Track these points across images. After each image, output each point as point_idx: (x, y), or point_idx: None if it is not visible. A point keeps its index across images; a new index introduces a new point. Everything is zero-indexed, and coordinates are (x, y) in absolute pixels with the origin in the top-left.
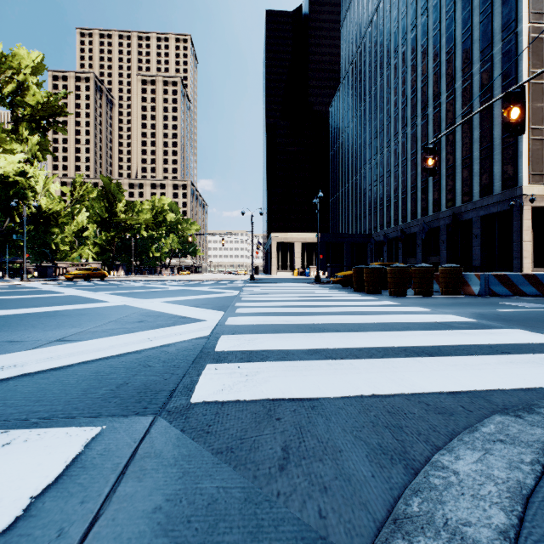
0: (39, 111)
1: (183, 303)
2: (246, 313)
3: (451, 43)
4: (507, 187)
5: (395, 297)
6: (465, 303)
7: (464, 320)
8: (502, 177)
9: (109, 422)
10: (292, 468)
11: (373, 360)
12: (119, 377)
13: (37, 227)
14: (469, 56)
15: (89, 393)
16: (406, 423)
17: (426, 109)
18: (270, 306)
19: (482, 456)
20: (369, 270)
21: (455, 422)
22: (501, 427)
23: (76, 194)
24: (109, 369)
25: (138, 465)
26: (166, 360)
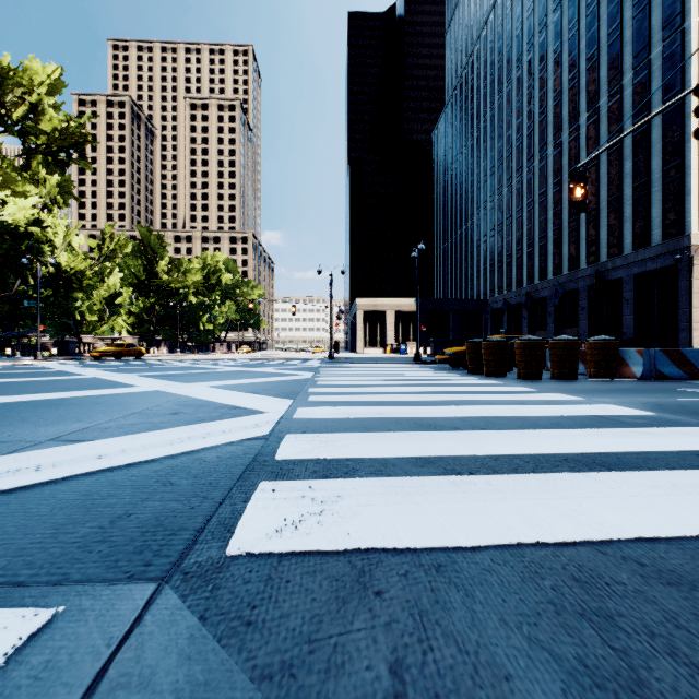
0: (56, 141)
1: (237, 389)
2: (322, 402)
3: (594, 47)
4: (670, 236)
5: (527, 381)
6: (627, 388)
7: (638, 414)
8: (663, 222)
9: (75, 595)
10: None
11: (522, 477)
12: (119, 504)
13: (56, 291)
14: (618, 63)
15: (63, 532)
16: (617, 607)
17: (559, 134)
18: (356, 392)
19: None
20: (489, 345)
21: None
22: None
23: (106, 248)
24: (108, 488)
25: None
26: (198, 474)
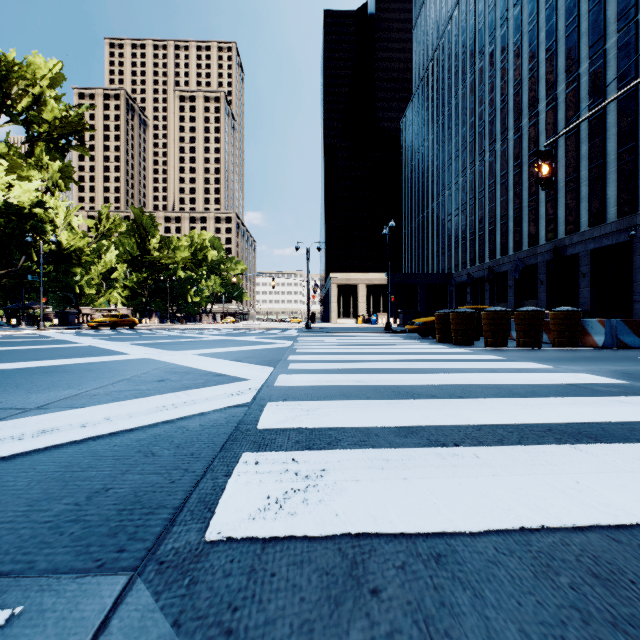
0: (57, 129)
1: (221, 356)
2: (302, 369)
3: (552, 39)
4: (625, 213)
5: (494, 350)
6: (591, 357)
7: (610, 382)
8: (618, 201)
9: (37, 590)
10: None
11: (509, 449)
12: (98, 477)
13: (57, 266)
14: (575, 53)
15: (36, 510)
16: None
17: (519, 120)
18: (333, 360)
19: None
20: (457, 315)
21: None
22: None
23: (102, 227)
24: (89, 459)
25: None
26: (181, 444)
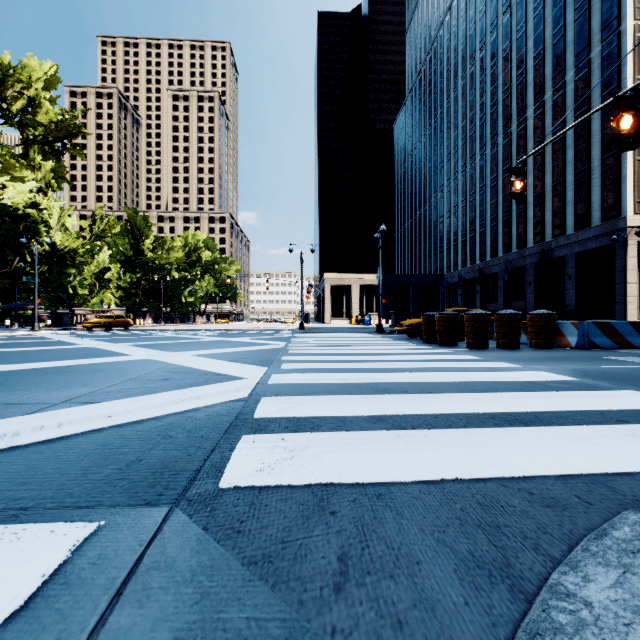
0: (52, 132)
1: (218, 357)
2: (293, 369)
3: (540, 47)
4: (608, 218)
5: (474, 350)
6: (560, 357)
7: (563, 379)
8: (602, 206)
9: (110, 514)
10: (353, 589)
11: (454, 431)
12: (131, 452)
13: (51, 267)
14: (561, 61)
15: (91, 473)
16: (505, 521)
17: (509, 125)
18: (323, 361)
19: (621, 577)
20: (442, 318)
21: (571, 519)
22: (639, 531)
23: (96, 228)
24: (120, 440)
25: (140, 581)
26: (192, 429)
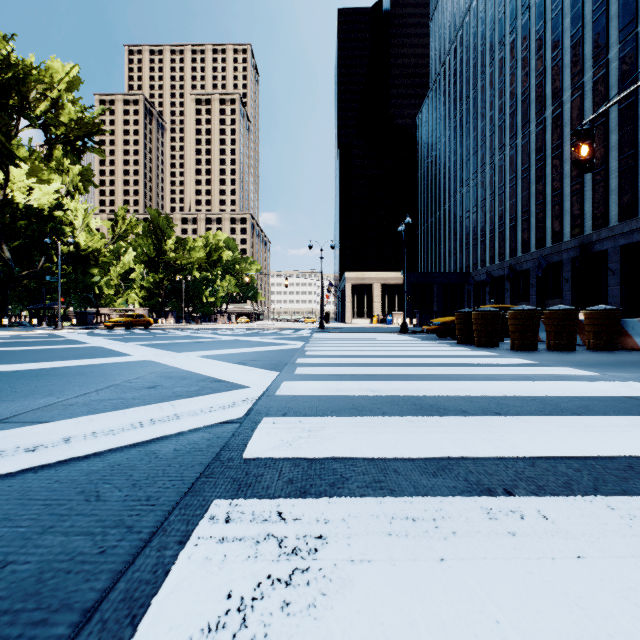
0: (73, 131)
1: (226, 359)
2: (309, 374)
3: (578, 24)
4: None
5: (522, 353)
6: (638, 361)
7: None
8: None
9: None
10: None
11: (587, 503)
12: (6, 538)
13: (75, 267)
14: (603, 38)
15: None
16: None
17: (542, 111)
18: (345, 364)
19: None
20: (480, 315)
21: None
22: None
23: (118, 228)
24: (11, 504)
25: None
26: (139, 481)
